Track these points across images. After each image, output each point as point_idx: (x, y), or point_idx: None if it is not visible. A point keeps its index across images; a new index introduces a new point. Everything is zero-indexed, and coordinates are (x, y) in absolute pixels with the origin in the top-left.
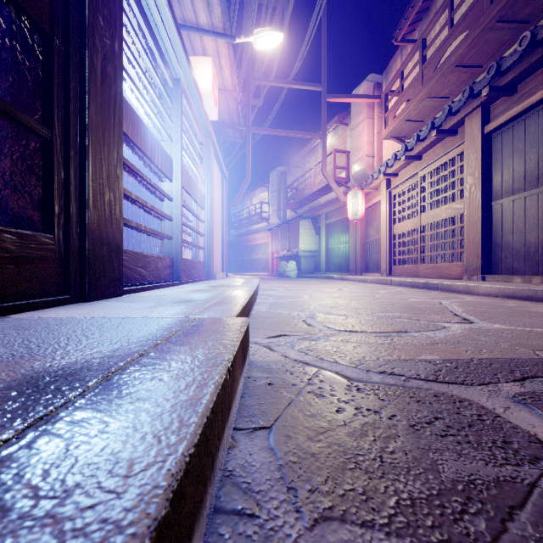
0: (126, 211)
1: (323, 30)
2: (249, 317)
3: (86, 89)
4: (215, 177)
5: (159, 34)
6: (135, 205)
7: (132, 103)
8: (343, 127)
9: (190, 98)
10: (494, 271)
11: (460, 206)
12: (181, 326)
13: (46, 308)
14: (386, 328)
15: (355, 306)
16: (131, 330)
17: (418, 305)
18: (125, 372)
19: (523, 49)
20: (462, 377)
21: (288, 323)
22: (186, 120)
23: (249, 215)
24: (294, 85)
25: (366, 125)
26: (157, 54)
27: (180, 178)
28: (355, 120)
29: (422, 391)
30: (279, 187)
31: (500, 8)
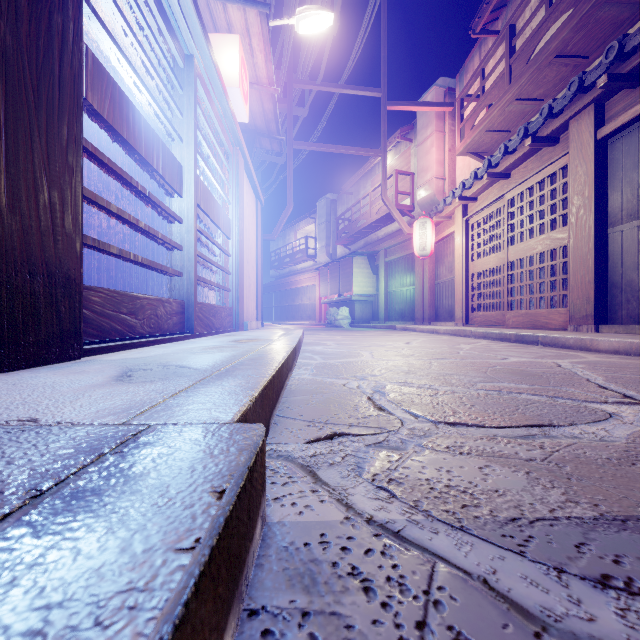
0: (135, 244)
1: (383, 22)
2: (283, 393)
3: None
4: (246, 199)
5: None
6: (146, 236)
7: (133, 96)
8: (406, 144)
9: (209, 87)
10: (610, 319)
11: (562, 236)
12: (63, 471)
13: None
14: (513, 417)
15: (440, 371)
16: None
17: (530, 369)
18: None
19: None
20: None
21: (344, 405)
22: (203, 114)
23: (292, 253)
24: (347, 89)
25: (435, 141)
26: (156, 13)
27: (193, 192)
28: (421, 134)
29: None
30: (328, 219)
31: None
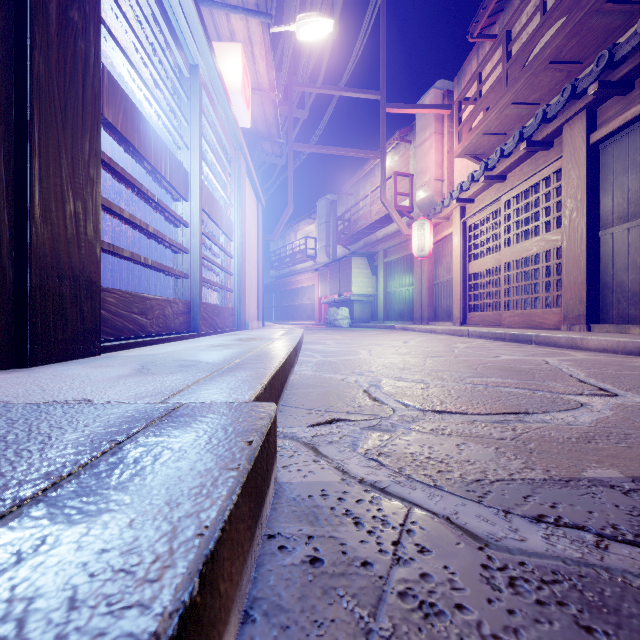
0: (138, 245)
1: (382, 26)
2: (286, 386)
3: (26, 32)
4: (247, 202)
5: None
6: (149, 238)
7: (139, 103)
8: (405, 146)
9: (213, 94)
10: (602, 319)
11: (556, 237)
12: (129, 430)
13: None
14: (494, 406)
15: (434, 367)
16: (7, 446)
17: (519, 366)
18: None
19: None
20: None
21: (343, 396)
22: (207, 121)
23: (292, 253)
24: (347, 92)
25: (433, 142)
26: (164, 27)
27: (198, 197)
28: (420, 136)
29: None
30: (328, 219)
31: None
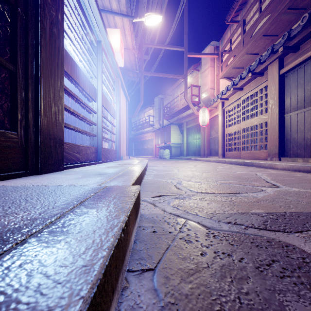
0: (70, 120)
1: (185, 16)
2: (141, 183)
3: (39, 41)
4: (122, 100)
5: (88, 13)
6: (75, 117)
7: (73, 56)
8: (196, 72)
9: (107, 53)
10: (285, 155)
11: (265, 117)
12: (94, 192)
13: (11, 179)
14: (226, 191)
15: (205, 176)
16: (59, 195)
17: (243, 176)
18: (40, 234)
19: (303, 24)
20: (283, 226)
21: (165, 187)
22: (104, 65)
23: (142, 123)
24: (168, 47)
25: (209, 71)
26: (86, 25)
27: (100, 100)
28: (203, 67)
29: (258, 237)
30: (159, 107)
31: (289, 1)
